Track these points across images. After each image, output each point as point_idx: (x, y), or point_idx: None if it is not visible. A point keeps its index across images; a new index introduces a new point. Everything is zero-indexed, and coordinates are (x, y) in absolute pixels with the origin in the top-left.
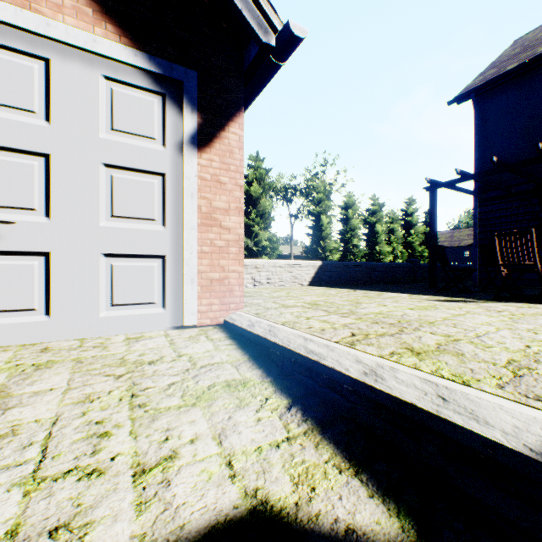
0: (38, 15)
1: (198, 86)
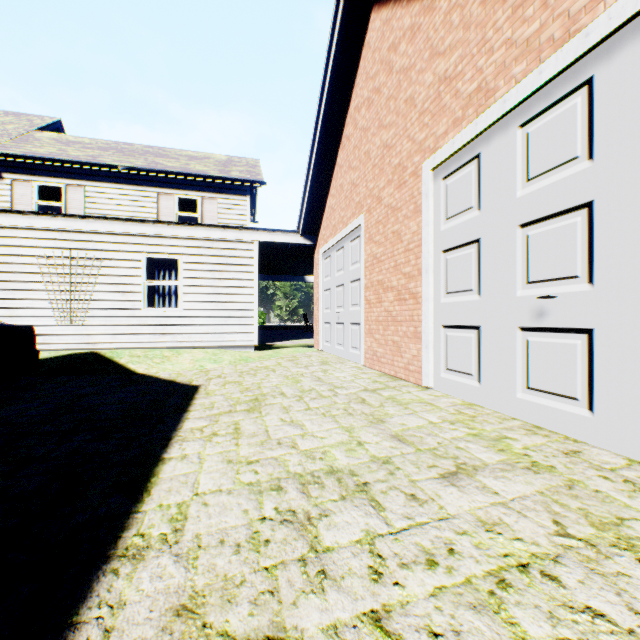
0: (575, 37)
1: None
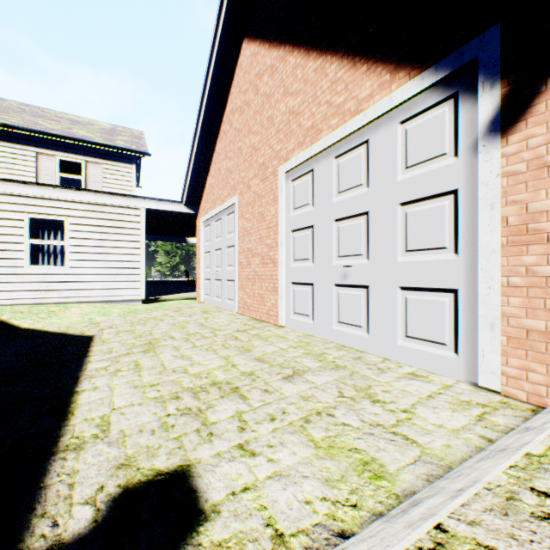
0: (360, 114)
1: (501, 42)
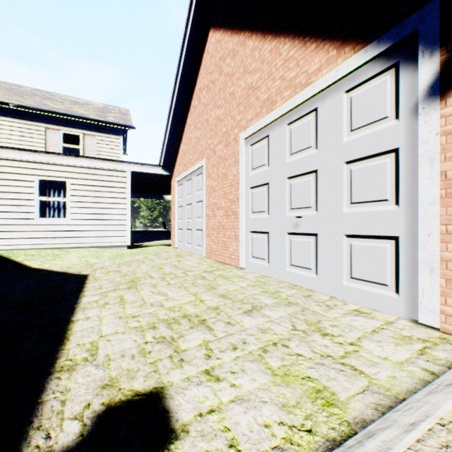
0: (310, 86)
1: (440, 14)
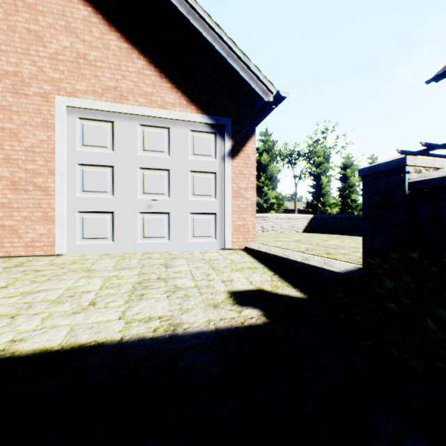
0: (166, 110)
1: (232, 126)
